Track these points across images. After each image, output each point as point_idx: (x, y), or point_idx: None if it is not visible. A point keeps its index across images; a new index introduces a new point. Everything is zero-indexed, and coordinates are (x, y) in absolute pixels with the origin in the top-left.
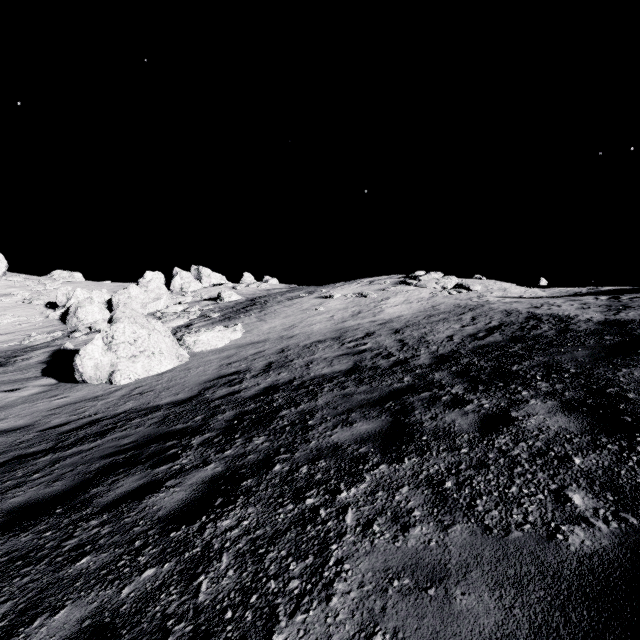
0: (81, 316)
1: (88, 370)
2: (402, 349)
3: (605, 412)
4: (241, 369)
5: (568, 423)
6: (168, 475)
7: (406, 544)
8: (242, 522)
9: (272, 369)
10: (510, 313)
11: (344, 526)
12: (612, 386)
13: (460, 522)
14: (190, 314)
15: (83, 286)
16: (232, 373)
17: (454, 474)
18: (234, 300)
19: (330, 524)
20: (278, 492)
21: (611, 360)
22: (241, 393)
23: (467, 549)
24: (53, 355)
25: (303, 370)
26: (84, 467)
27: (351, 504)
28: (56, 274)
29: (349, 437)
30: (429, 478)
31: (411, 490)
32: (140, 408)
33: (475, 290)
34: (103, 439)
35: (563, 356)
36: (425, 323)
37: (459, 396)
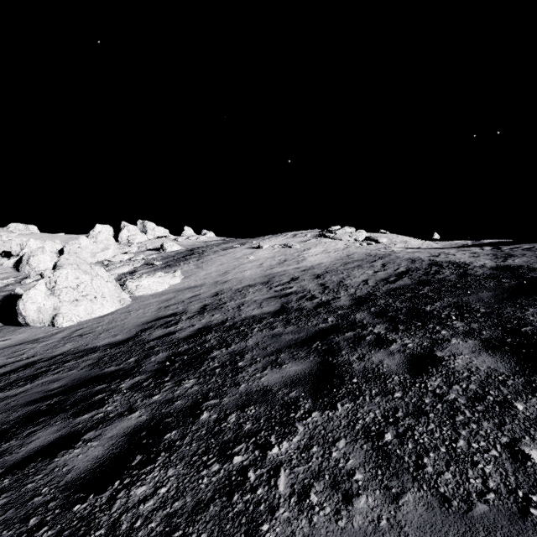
0: (33, 264)
1: (31, 313)
2: (324, 292)
3: (528, 351)
4: (178, 311)
5: (496, 363)
6: (89, 425)
7: (351, 523)
8: (159, 489)
9: (206, 311)
10: (414, 261)
11: (276, 495)
12: (525, 325)
13: (411, 490)
14: (135, 262)
15: (38, 237)
16: (169, 315)
17: (392, 423)
18: (175, 250)
19: (260, 492)
20: (203, 447)
21: (515, 300)
22: (176, 334)
23: (427, 532)
24: (3, 300)
25: (235, 312)
26: (4, 416)
27: (283, 463)
28: (12, 226)
29: (279, 380)
30: (366, 429)
31: (348, 444)
32: (77, 350)
33: (382, 242)
34: (33, 383)
35: (470, 297)
36: (342, 269)
37: (382, 336)
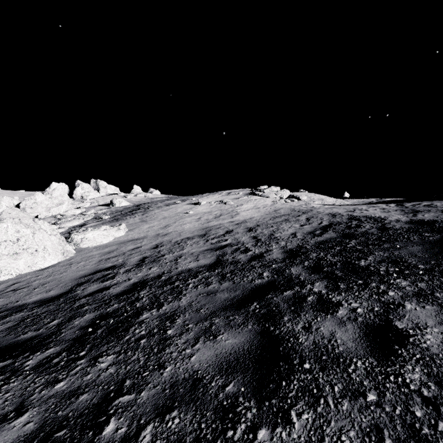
0: None
1: None
2: (257, 244)
3: None
4: (117, 264)
5: None
6: None
7: None
8: None
9: (145, 264)
10: (334, 215)
11: None
12: None
13: None
14: (85, 216)
15: None
16: (108, 268)
17: None
18: (124, 205)
19: None
20: None
21: None
22: (110, 289)
23: None
24: None
25: (172, 264)
26: None
27: None
28: None
29: (212, 360)
30: None
31: None
32: (5, 308)
33: (303, 199)
34: None
35: (401, 251)
36: (272, 223)
37: (324, 296)
